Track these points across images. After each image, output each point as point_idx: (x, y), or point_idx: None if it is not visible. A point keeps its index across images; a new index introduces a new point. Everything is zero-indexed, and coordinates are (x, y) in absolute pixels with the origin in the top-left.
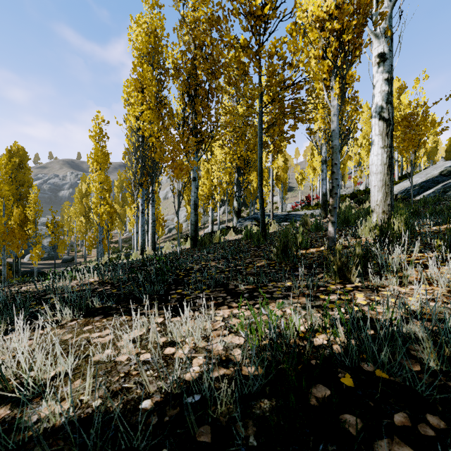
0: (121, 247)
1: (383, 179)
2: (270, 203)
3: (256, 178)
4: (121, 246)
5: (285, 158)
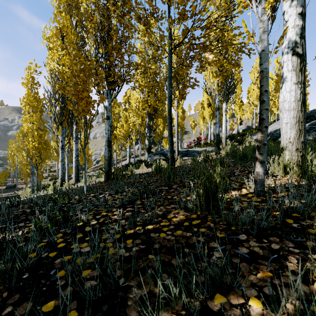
0: (58, 175)
1: (297, 116)
2: (176, 141)
3: (162, 124)
4: (58, 175)
5: (182, 110)
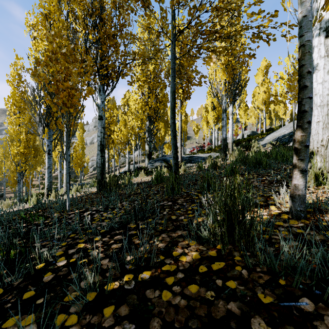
0: None
1: None
2: (179, 146)
3: (163, 128)
4: None
5: (185, 114)
